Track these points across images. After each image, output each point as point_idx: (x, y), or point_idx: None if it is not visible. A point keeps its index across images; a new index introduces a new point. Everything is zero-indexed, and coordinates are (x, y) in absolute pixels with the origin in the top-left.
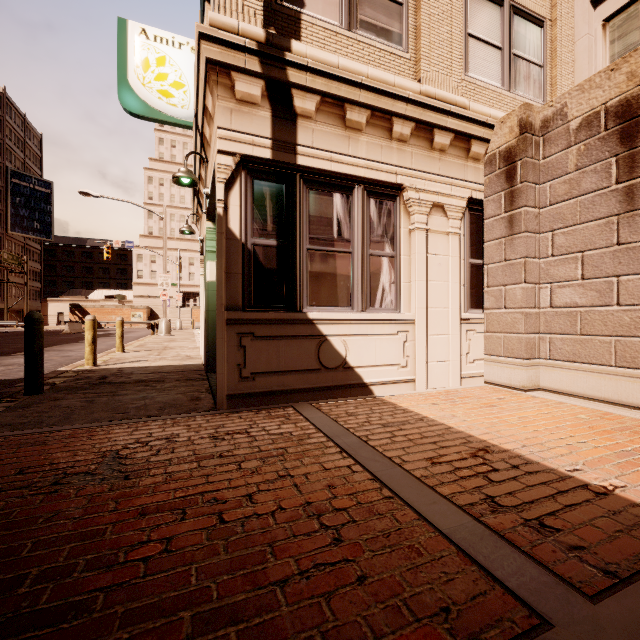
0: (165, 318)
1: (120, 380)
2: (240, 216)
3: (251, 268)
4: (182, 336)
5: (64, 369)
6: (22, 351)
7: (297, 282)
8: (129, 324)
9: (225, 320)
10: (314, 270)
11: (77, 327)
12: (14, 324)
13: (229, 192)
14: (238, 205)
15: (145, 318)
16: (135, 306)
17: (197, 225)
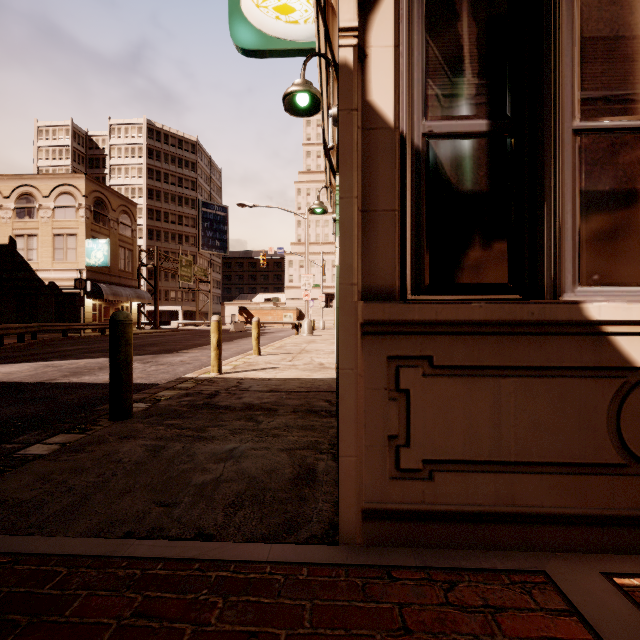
0: (307, 318)
1: (227, 402)
2: (395, 70)
3: (422, 195)
4: (322, 337)
5: (190, 376)
6: (187, 349)
7: (545, 222)
8: (282, 324)
9: (359, 324)
10: (595, 187)
11: (240, 326)
12: (202, 323)
13: (368, 17)
14: (390, 44)
15: (294, 318)
16: (286, 307)
17: (331, 205)
